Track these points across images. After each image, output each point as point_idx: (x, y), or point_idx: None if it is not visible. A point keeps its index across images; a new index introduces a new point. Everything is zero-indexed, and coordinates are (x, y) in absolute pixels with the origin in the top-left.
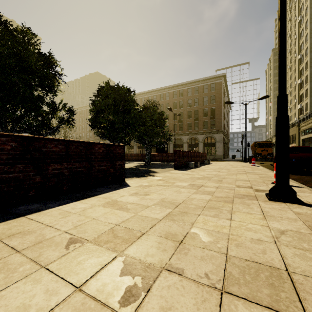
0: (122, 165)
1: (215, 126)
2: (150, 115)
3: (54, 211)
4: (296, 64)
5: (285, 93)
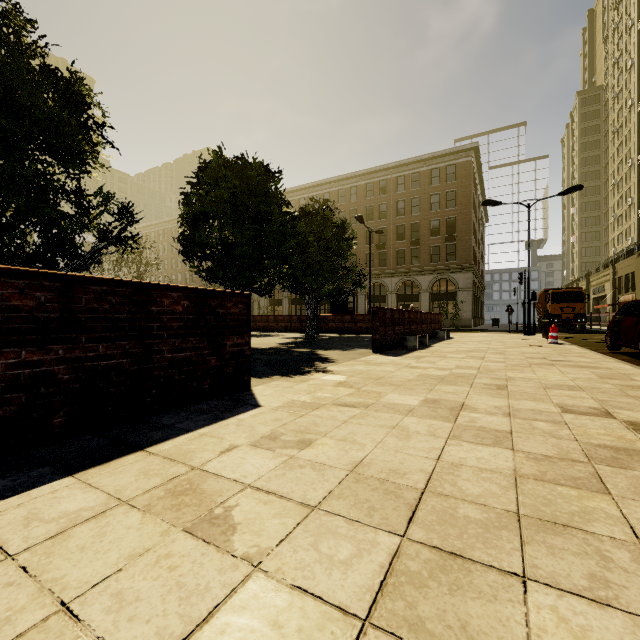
0: (243, 348)
1: (456, 255)
2: (316, 231)
3: None
4: (630, 123)
5: None
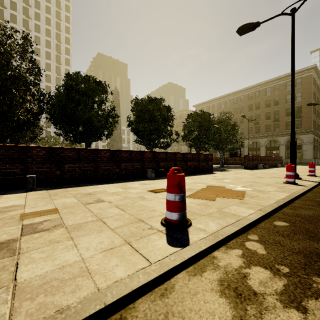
0: (211, 164)
1: (302, 125)
2: (224, 127)
3: (196, 176)
4: None
5: (293, 131)
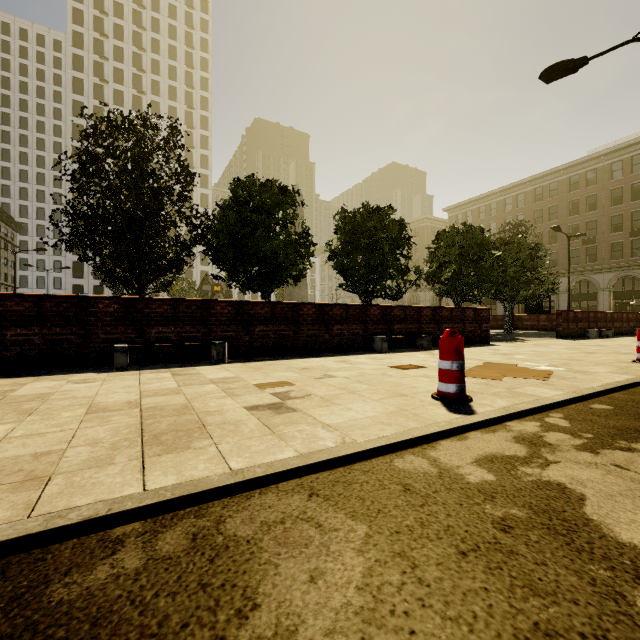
0: (487, 328)
1: None
2: (513, 254)
3: None
4: None
5: None
